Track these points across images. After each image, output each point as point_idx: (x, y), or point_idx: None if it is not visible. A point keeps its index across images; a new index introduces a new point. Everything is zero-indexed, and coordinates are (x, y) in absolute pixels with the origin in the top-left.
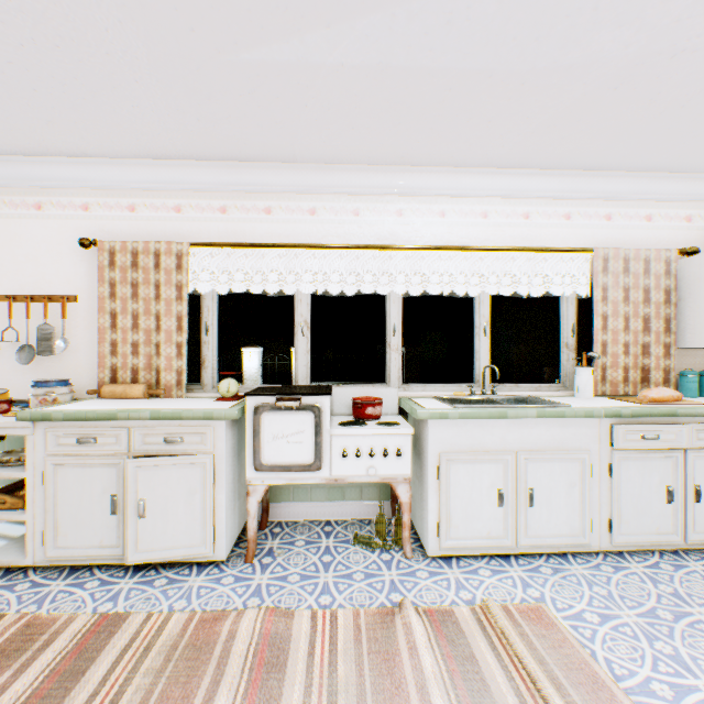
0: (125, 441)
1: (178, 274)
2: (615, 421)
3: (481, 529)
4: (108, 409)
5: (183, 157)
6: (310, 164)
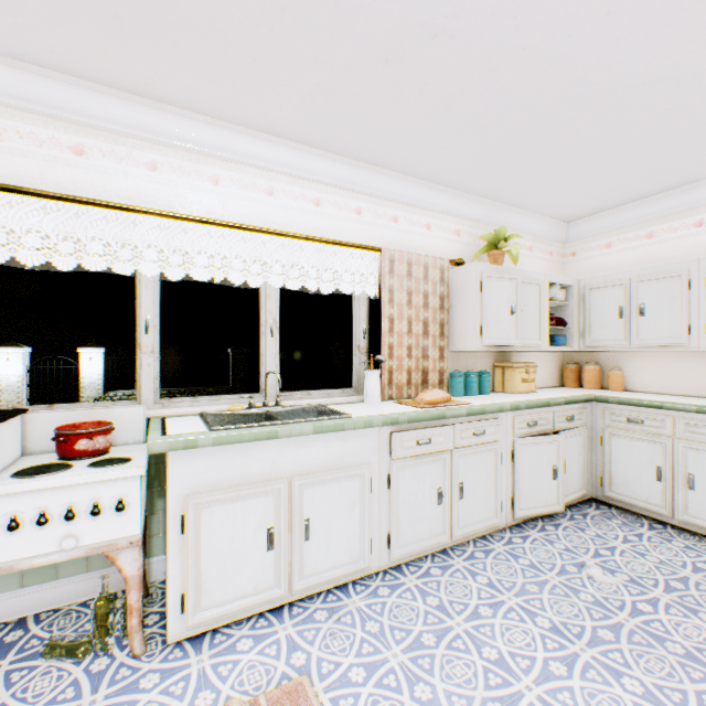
0: None
1: None
2: (394, 429)
3: (246, 585)
4: None
5: None
6: None
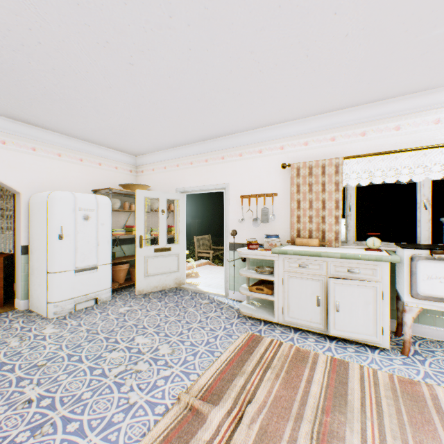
0: (324, 268)
1: (335, 176)
2: None
3: None
4: (313, 251)
5: (340, 109)
6: (438, 88)
